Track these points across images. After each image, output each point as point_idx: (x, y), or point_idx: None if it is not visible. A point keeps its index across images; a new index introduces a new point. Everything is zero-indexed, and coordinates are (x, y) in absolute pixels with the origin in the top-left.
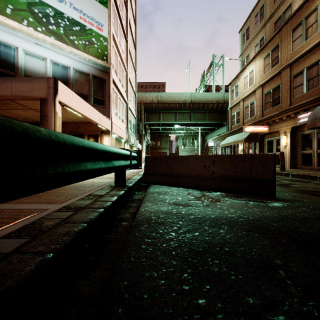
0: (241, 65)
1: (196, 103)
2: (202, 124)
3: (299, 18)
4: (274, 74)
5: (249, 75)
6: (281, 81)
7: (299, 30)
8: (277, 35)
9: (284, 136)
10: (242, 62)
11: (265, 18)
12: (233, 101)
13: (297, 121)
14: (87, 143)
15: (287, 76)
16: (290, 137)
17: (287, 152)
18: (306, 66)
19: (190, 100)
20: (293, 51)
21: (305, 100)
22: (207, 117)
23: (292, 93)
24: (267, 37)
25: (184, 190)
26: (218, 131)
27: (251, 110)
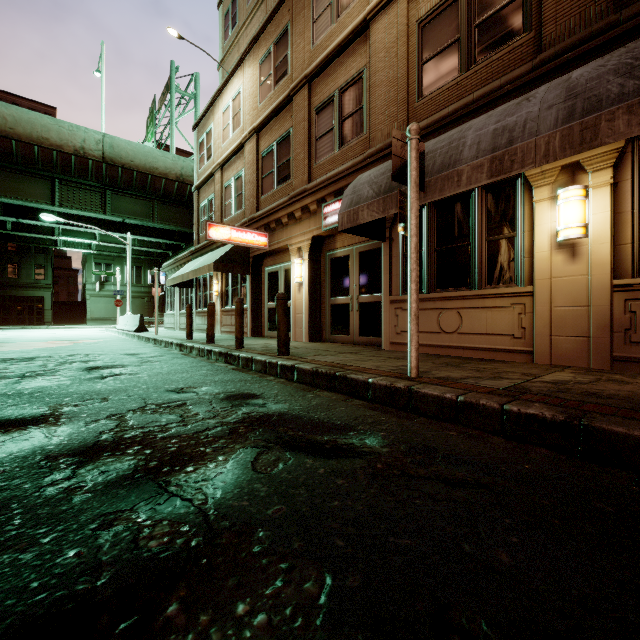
0: None
1: (121, 167)
2: (148, 230)
3: None
4: (279, 102)
5: (233, 105)
6: (292, 122)
7: None
8: (286, 5)
9: (297, 260)
10: None
11: None
12: (202, 170)
13: (323, 222)
14: None
15: (303, 109)
16: (309, 263)
17: (303, 299)
18: (340, 85)
19: (100, 153)
20: (314, 44)
21: (338, 167)
22: (156, 213)
23: (313, 151)
24: None
25: None
26: None
27: (236, 193)
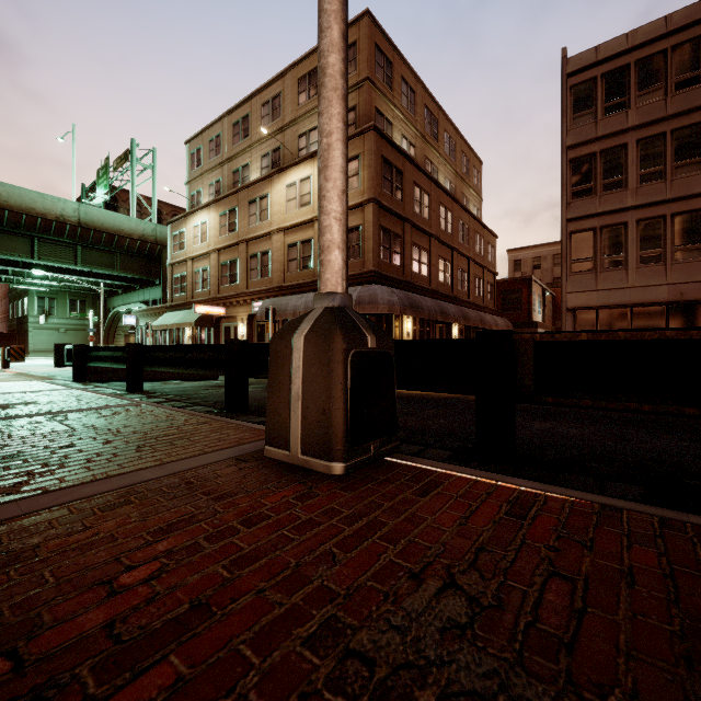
0: (189, 198)
1: (94, 230)
2: (105, 273)
3: (255, 194)
4: (231, 243)
5: (202, 227)
6: (239, 255)
7: (255, 207)
8: (235, 196)
9: (241, 324)
10: (191, 196)
11: (222, 155)
12: (176, 254)
13: (253, 309)
14: (123, 348)
15: (244, 253)
16: (247, 326)
17: None
18: (261, 251)
19: (76, 219)
20: (250, 226)
21: (259, 288)
22: (119, 264)
23: (249, 274)
24: (225, 184)
25: (144, 383)
26: (142, 294)
27: (204, 279)
